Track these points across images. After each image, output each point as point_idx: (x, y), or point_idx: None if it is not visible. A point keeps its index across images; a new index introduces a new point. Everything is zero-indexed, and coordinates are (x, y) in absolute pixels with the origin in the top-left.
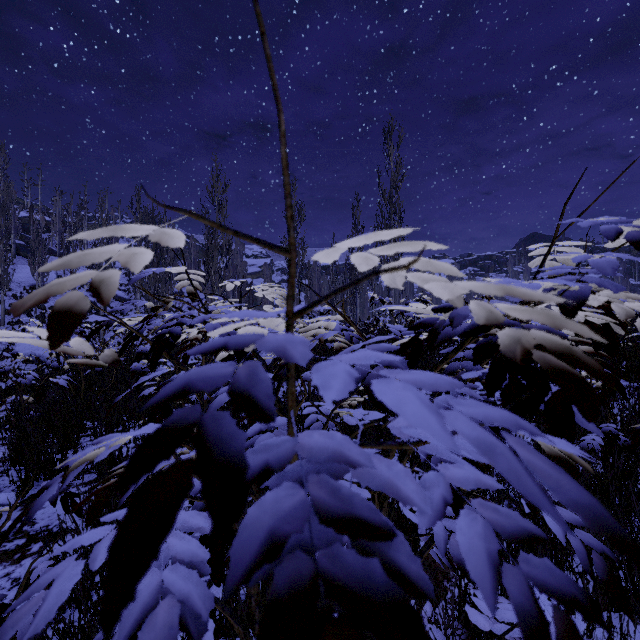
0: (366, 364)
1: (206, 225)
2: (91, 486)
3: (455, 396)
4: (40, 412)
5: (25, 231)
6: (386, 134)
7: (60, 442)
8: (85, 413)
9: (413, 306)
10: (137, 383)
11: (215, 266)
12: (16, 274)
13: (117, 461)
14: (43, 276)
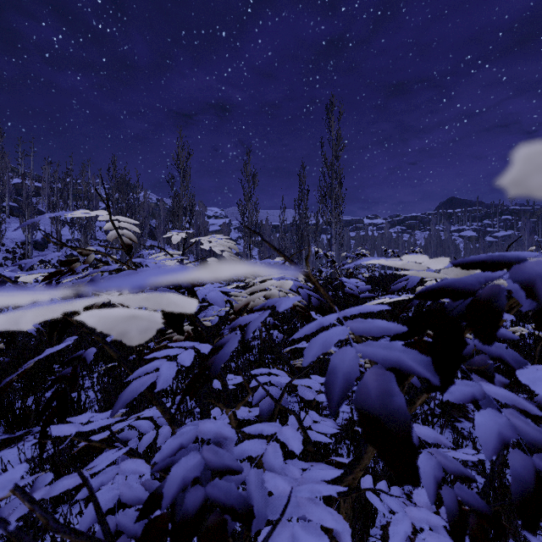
0: (351, 359)
1: (172, 189)
2: (35, 444)
3: (486, 402)
4: (14, 356)
5: (19, 195)
6: (328, 110)
7: (26, 387)
8: (54, 358)
9: (403, 259)
10: (32, 360)
11: (180, 224)
12: (10, 232)
13: (75, 408)
14: (32, 233)
